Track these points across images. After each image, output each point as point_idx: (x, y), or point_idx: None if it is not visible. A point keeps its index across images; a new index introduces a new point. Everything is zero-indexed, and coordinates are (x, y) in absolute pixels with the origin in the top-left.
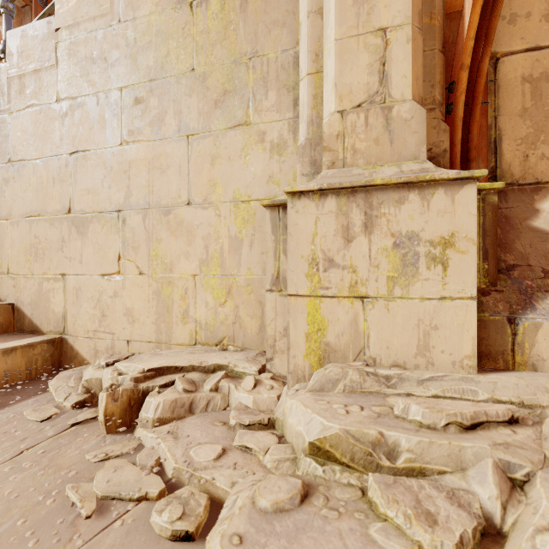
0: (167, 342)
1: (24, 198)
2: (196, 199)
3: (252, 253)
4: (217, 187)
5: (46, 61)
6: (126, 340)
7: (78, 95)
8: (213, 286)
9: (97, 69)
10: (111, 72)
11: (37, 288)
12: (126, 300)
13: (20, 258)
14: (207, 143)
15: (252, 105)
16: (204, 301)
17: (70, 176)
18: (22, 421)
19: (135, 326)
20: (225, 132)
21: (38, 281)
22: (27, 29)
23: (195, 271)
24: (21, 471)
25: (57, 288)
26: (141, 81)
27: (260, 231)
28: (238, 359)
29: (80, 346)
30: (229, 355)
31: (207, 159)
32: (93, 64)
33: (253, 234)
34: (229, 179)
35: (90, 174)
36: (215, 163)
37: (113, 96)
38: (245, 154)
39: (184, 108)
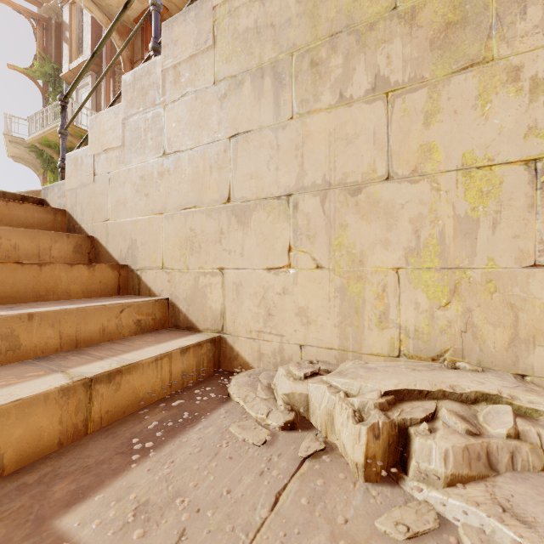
0: (356, 351)
1: (179, 190)
2: (400, 171)
3: (496, 237)
4: (434, 152)
5: (203, 43)
6: (298, 345)
7: (238, 72)
8: (427, 283)
9: (261, 39)
10: (278, 38)
11: (192, 283)
12: (298, 298)
13: (174, 252)
14: (417, 98)
15: (496, 32)
16: (413, 301)
17: (229, 161)
18: (237, 442)
19: (311, 328)
20: (447, 78)
21: (193, 276)
22: (183, 15)
23: (397, 263)
24: (305, 537)
25: (215, 283)
26: (319, 39)
27: (511, 205)
28: (507, 387)
29: (240, 347)
30: (478, 378)
31: (417, 119)
32: (257, 34)
33: (498, 211)
34: (454, 140)
35: (253, 157)
36: (431, 121)
37: (281, 64)
38: (483, 103)
39: (381, 59)
